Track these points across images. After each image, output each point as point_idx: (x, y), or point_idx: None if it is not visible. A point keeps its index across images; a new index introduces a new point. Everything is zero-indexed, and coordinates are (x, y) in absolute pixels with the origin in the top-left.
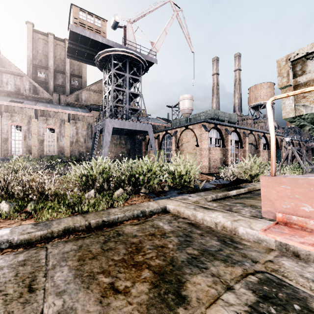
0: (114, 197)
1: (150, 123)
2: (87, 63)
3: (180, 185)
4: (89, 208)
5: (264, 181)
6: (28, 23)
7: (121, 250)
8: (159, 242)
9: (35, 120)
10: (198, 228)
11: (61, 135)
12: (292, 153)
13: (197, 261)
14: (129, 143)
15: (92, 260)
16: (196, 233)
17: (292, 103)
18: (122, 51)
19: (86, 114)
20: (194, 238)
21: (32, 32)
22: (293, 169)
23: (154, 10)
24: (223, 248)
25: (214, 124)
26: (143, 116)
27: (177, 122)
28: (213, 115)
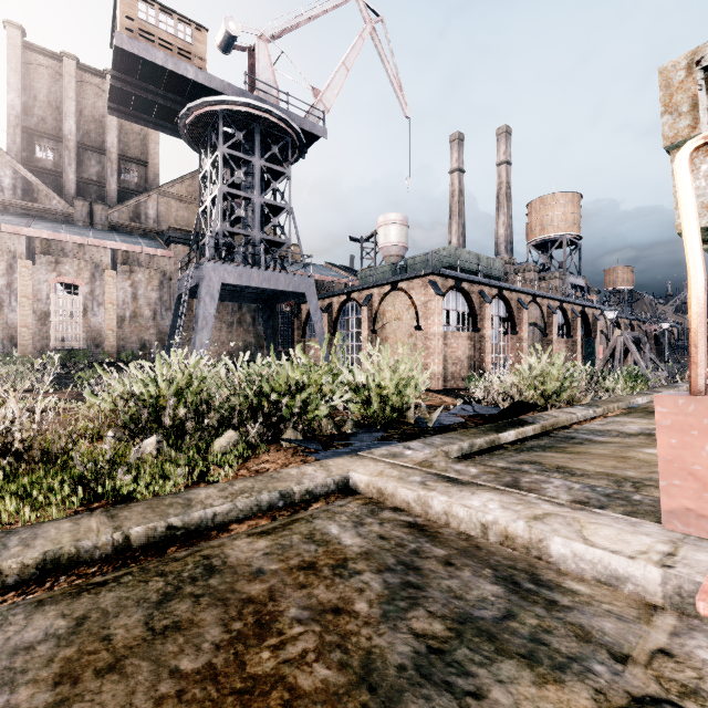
0: (211, 456)
1: (310, 275)
2: (160, 128)
3: (383, 419)
4: (135, 487)
5: (671, 412)
6: (11, 25)
7: (210, 630)
8: (328, 592)
9: (27, 263)
10: (436, 540)
11: (93, 300)
12: (623, 344)
13: (448, 664)
14: (261, 323)
15: (106, 677)
16: (431, 556)
17: (707, 186)
18: (244, 105)
19: (158, 252)
20: (429, 574)
21: (21, 48)
22: (628, 379)
23: (320, 15)
24: (517, 606)
25: (456, 280)
26: (294, 259)
27: (372, 274)
28: (453, 259)
